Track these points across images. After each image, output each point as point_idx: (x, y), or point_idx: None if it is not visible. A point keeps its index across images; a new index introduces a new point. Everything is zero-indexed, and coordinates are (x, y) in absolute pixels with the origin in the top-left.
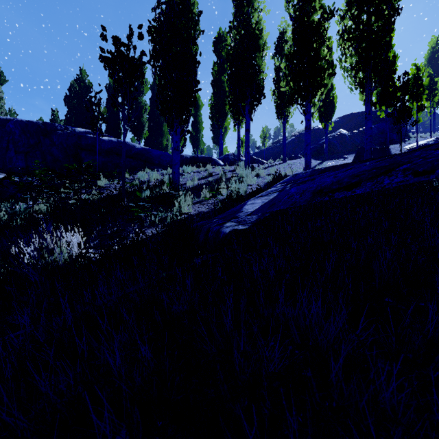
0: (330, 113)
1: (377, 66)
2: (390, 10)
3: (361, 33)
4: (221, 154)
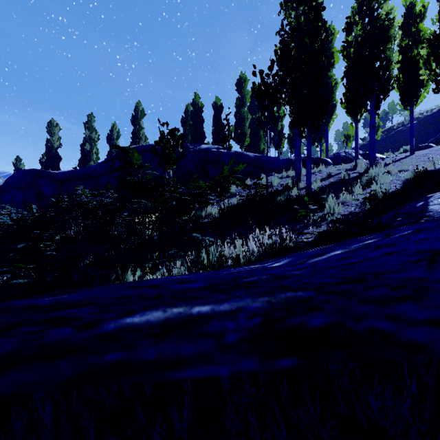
0: None
1: None
2: None
3: None
4: (326, 152)
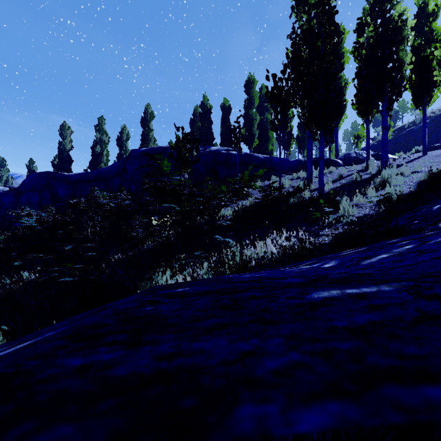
0: None
1: None
2: None
3: None
4: (336, 153)
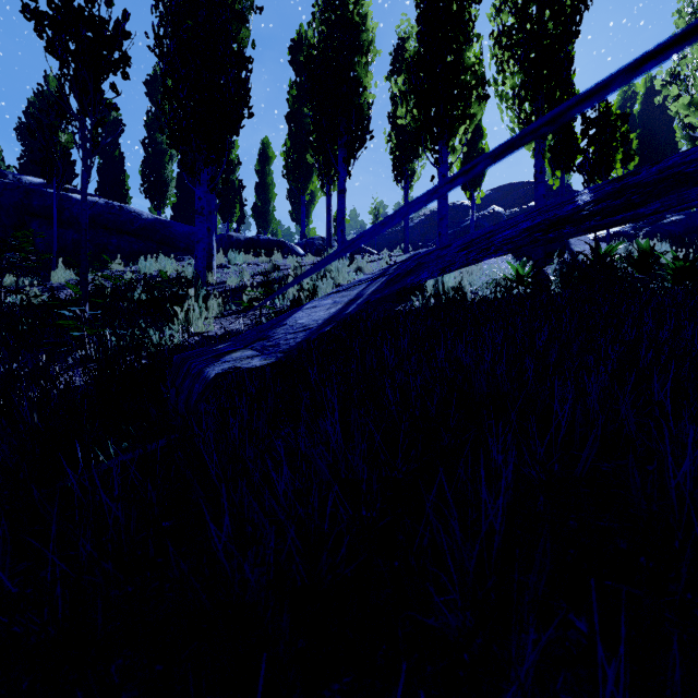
0: (479, 175)
1: (554, 92)
2: (574, 2)
3: (529, 34)
4: (303, 238)
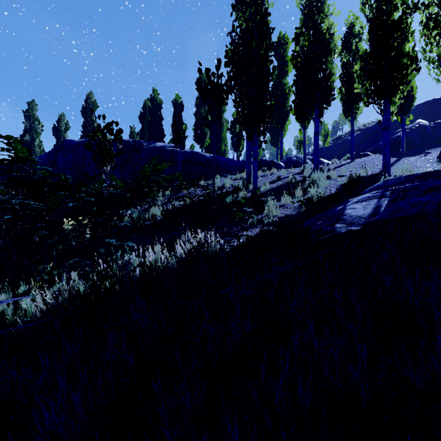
0: (408, 105)
1: None
2: None
3: None
4: (281, 156)
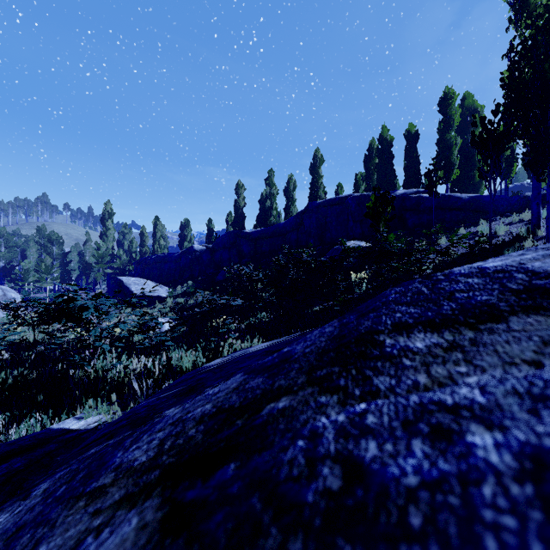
0: None
1: None
2: None
3: None
4: None
